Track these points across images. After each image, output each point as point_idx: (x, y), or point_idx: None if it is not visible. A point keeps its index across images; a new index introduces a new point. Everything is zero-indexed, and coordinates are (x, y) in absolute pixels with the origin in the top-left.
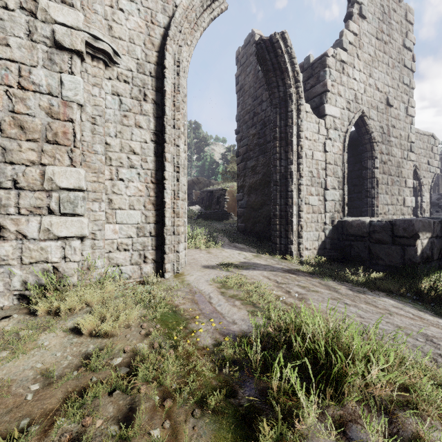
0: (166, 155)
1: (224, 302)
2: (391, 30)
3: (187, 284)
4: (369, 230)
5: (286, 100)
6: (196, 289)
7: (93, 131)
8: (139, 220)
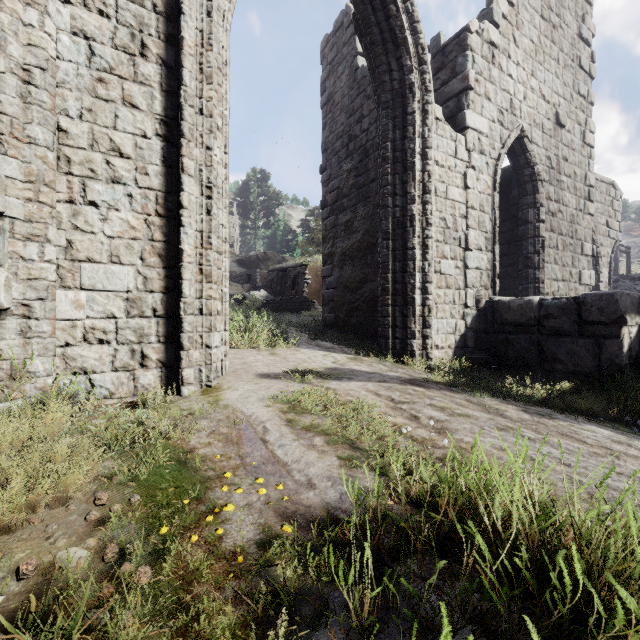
0: (185, 162)
1: (291, 439)
2: (562, 7)
3: (222, 405)
4: (538, 314)
5: (405, 94)
6: (238, 415)
7: (26, 97)
8: (132, 285)
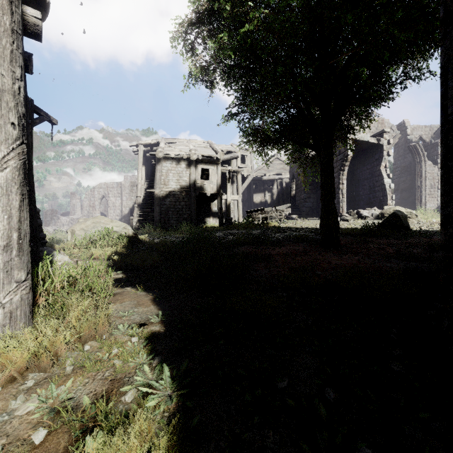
0: None
1: None
2: None
3: None
4: None
5: (420, 162)
6: None
7: None
8: None
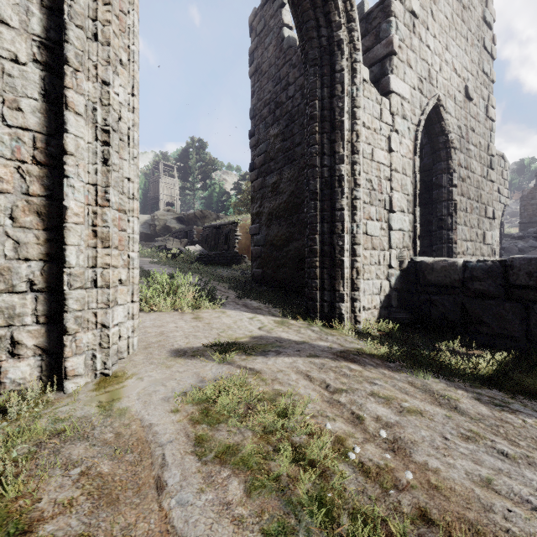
0: (69, 95)
1: (191, 494)
2: None
3: (111, 412)
4: (463, 276)
5: (333, 52)
6: (126, 434)
7: None
8: None
